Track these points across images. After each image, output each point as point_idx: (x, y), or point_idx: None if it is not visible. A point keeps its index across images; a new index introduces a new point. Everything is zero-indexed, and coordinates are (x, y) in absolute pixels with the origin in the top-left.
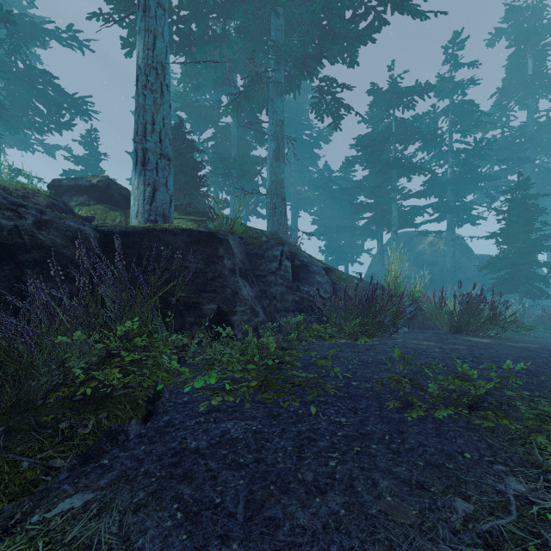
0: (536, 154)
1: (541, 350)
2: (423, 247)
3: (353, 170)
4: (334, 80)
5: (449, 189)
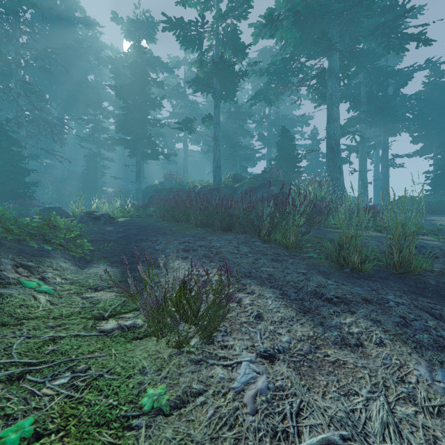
0: None
1: None
2: None
3: None
4: (383, 23)
5: None
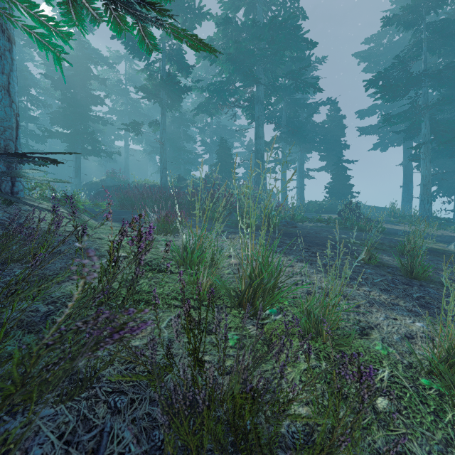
0: None
1: None
2: None
3: None
4: (291, 71)
5: None
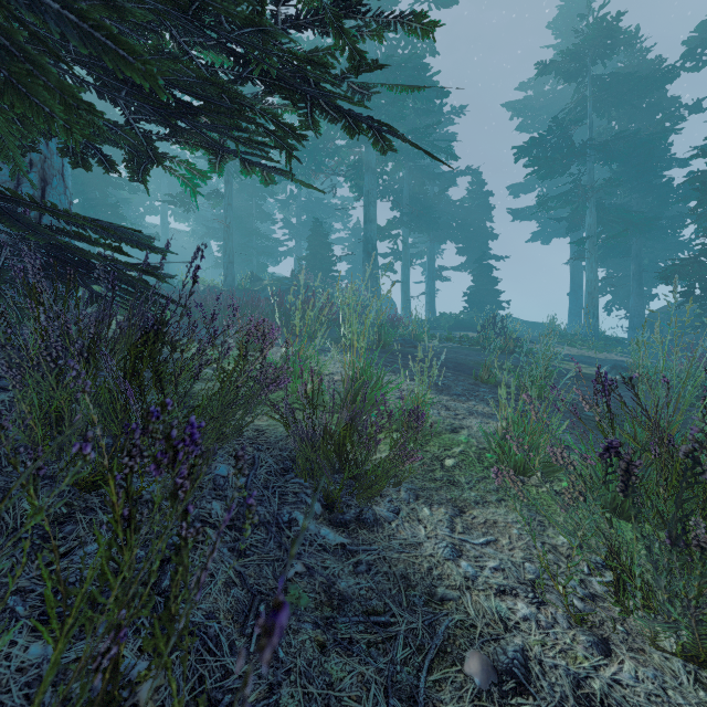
0: None
1: None
2: None
3: None
4: (415, 129)
5: None
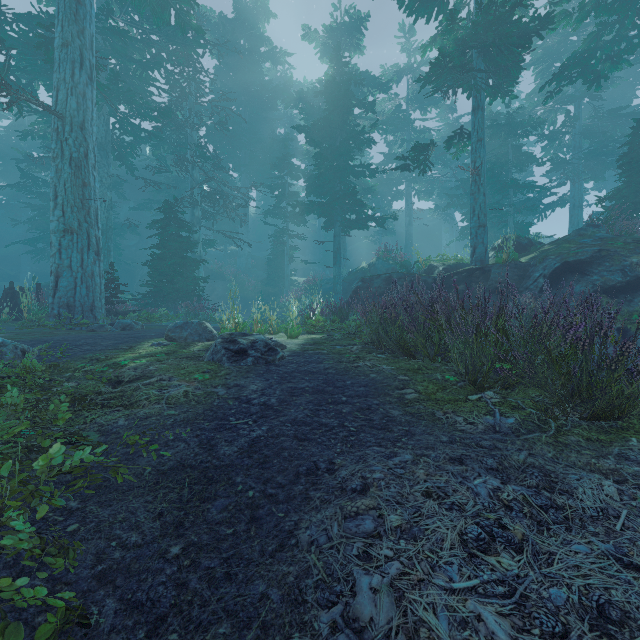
0: None
1: None
2: None
3: None
4: None
5: None
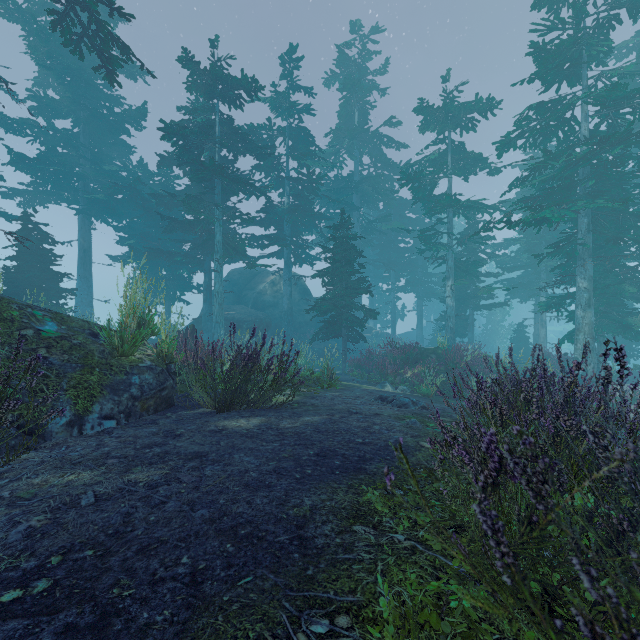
0: (361, 205)
1: (319, 434)
2: (264, 286)
3: (177, 176)
4: None
5: (285, 220)
